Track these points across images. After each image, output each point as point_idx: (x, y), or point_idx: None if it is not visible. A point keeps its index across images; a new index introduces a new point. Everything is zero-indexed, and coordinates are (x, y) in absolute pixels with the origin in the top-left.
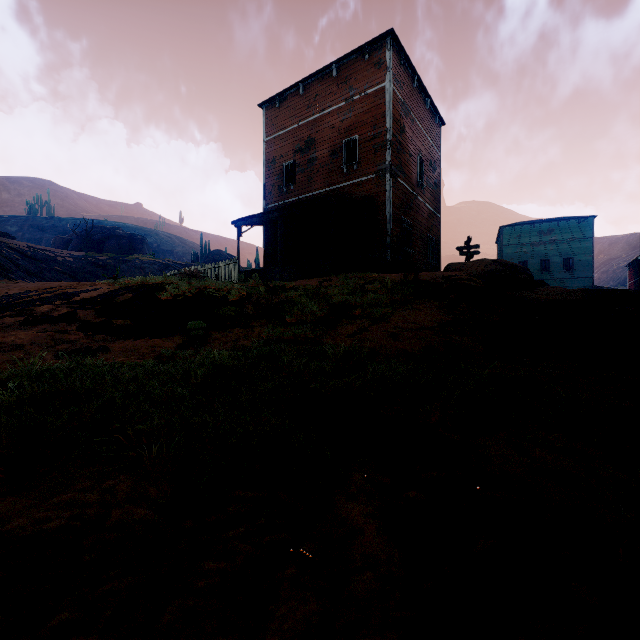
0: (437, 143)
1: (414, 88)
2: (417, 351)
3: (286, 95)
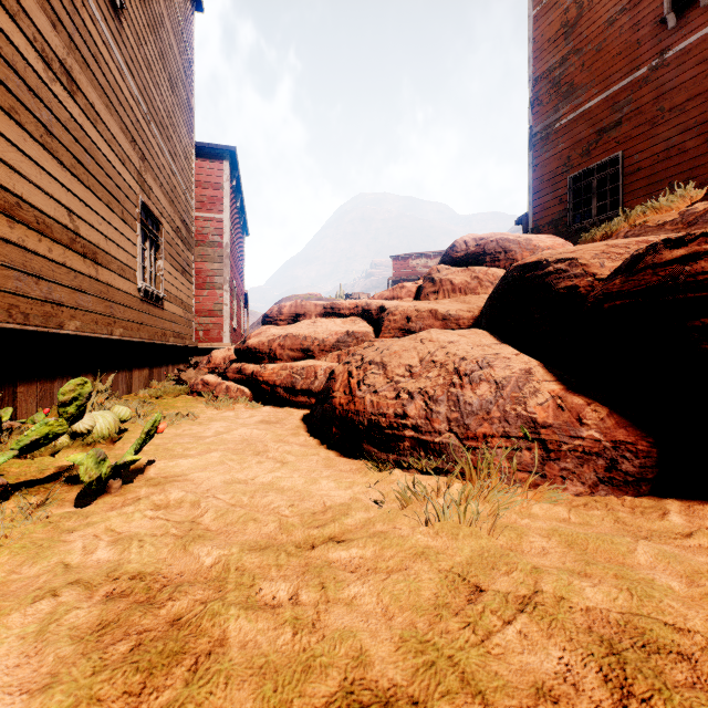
0: None
1: None
2: None
3: None
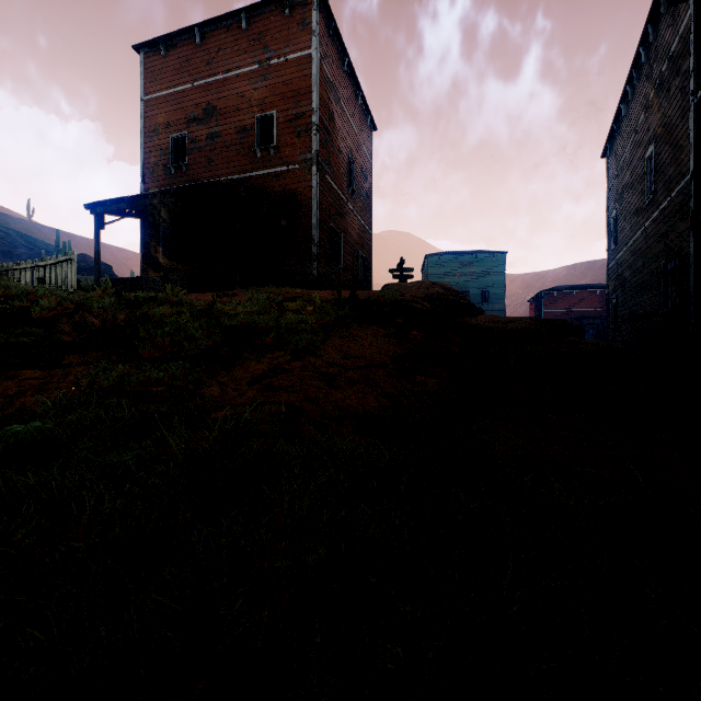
0: (369, 148)
1: (345, 73)
2: (370, 407)
3: (176, 41)
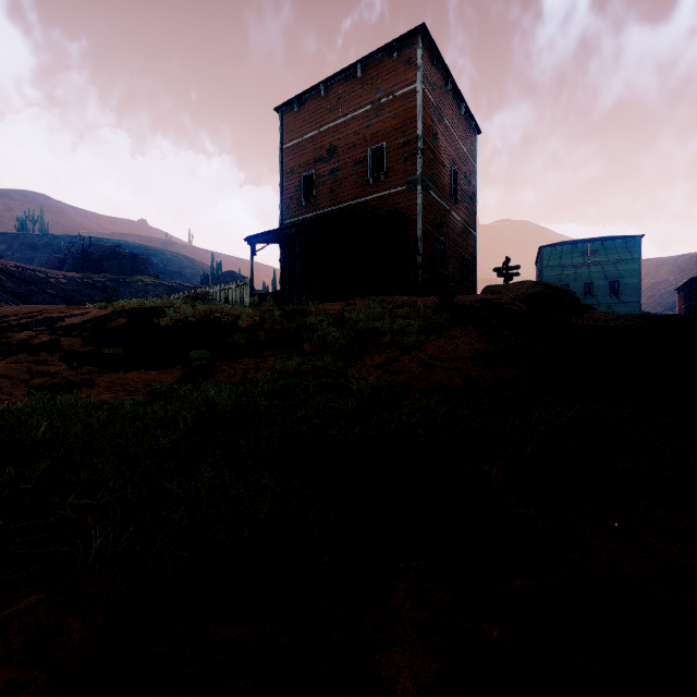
0: (472, 153)
1: (448, 91)
2: (457, 385)
3: (305, 98)
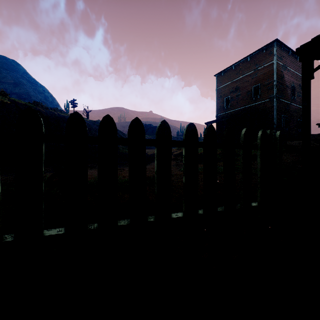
0: None
1: (289, 55)
2: None
3: (226, 70)
